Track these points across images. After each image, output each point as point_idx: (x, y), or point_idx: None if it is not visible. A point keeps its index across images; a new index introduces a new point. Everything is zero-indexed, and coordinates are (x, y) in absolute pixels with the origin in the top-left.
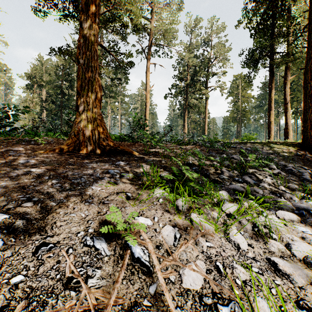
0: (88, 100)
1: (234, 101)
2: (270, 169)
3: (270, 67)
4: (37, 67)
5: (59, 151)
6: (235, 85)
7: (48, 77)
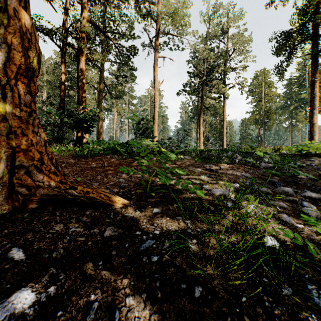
0: None
1: (256, 100)
2: None
3: (312, 53)
4: None
5: None
6: (256, 82)
7: (49, 77)
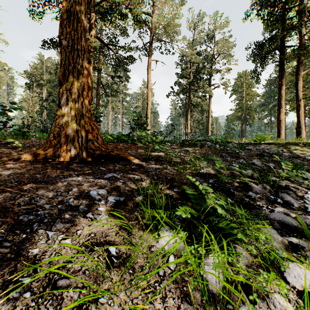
0: (73, 92)
1: (238, 99)
2: (303, 178)
3: (280, 61)
4: (38, 66)
5: (32, 159)
6: (239, 82)
7: (49, 76)
